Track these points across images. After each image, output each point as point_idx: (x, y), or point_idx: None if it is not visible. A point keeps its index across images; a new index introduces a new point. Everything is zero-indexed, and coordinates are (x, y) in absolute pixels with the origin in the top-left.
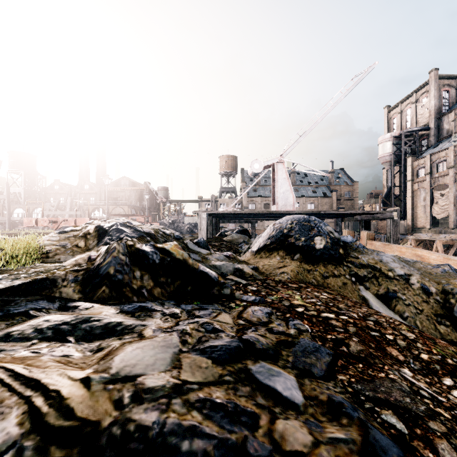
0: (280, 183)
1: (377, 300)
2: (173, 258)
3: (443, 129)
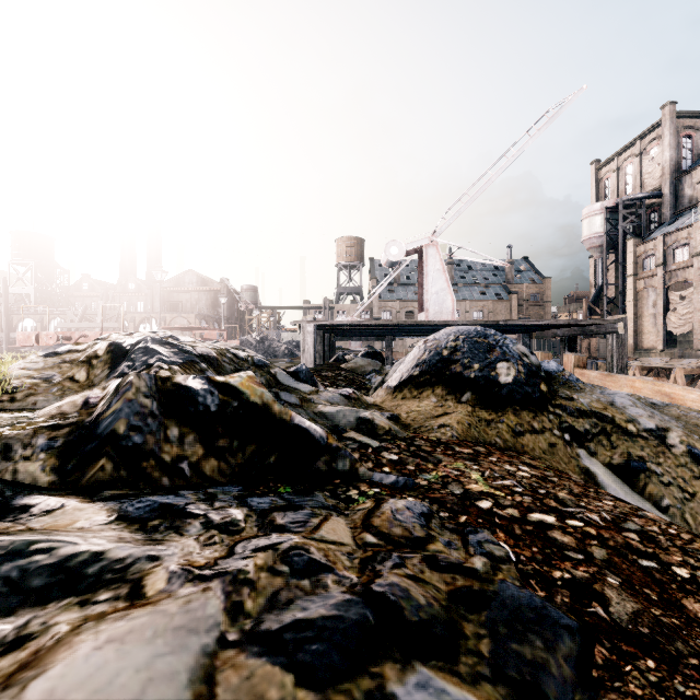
0: (432, 278)
1: (611, 475)
2: (245, 401)
3: (684, 196)
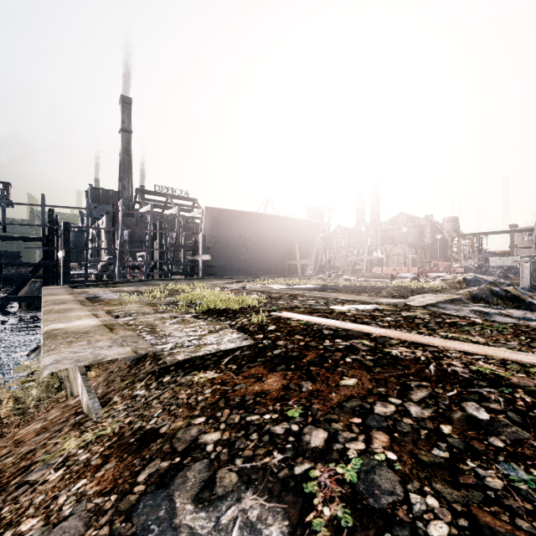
0: None
1: None
2: (512, 294)
3: None
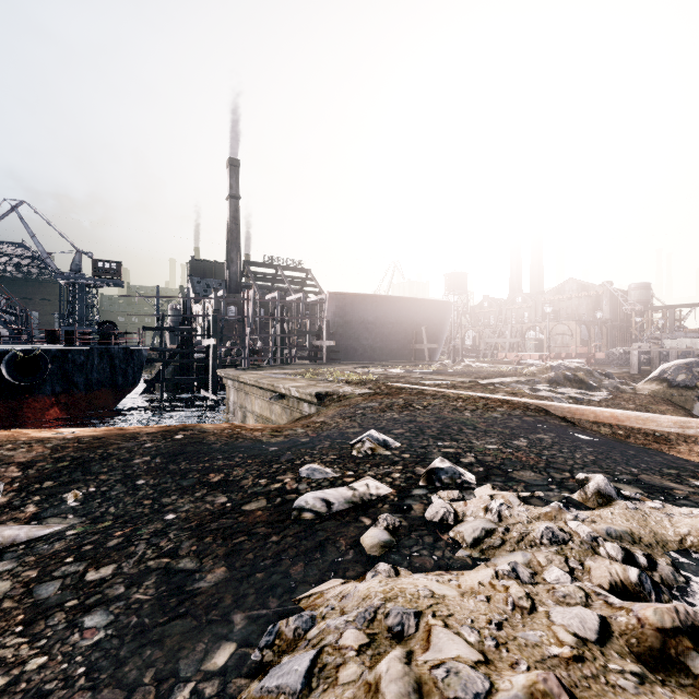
0: None
1: None
2: (579, 378)
3: None
